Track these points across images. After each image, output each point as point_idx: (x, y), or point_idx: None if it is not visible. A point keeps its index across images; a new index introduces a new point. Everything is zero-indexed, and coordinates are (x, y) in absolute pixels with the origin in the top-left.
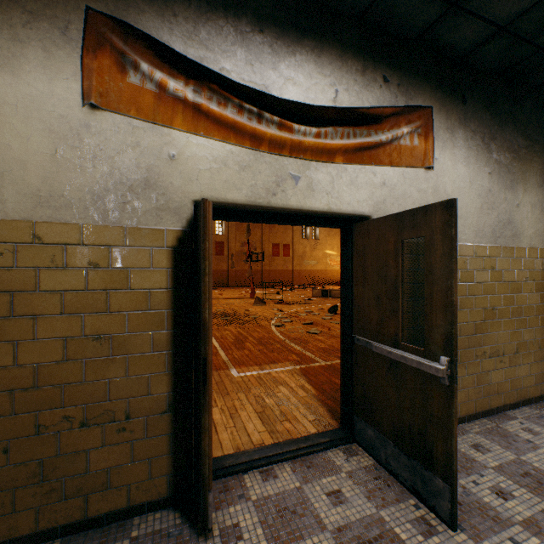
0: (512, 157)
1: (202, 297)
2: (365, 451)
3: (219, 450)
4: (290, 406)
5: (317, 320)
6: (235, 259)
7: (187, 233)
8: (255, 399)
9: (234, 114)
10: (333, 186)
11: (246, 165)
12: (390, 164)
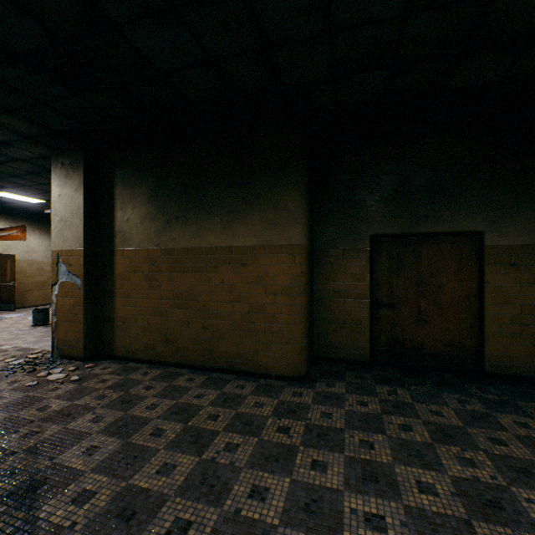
0: None
1: None
2: (0, 310)
3: None
4: None
5: None
6: None
7: None
8: None
9: None
10: None
11: None
12: (10, 240)
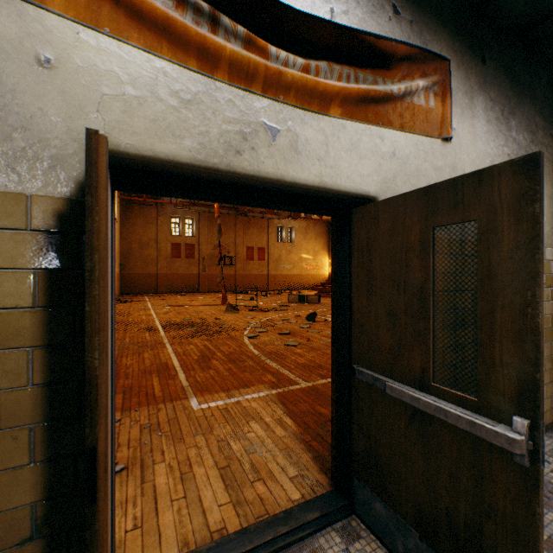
0: (530, 139)
1: (86, 326)
2: (372, 533)
3: (156, 549)
4: (264, 454)
5: (295, 330)
6: (207, 263)
7: (76, 205)
8: (218, 446)
9: (168, 8)
10: (327, 150)
11: (190, 98)
12: (401, 128)
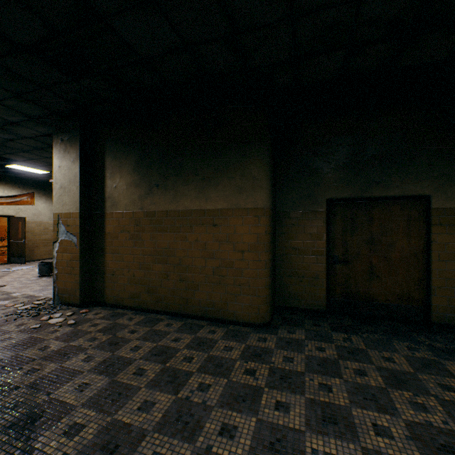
0: None
1: None
2: (13, 263)
3: None
4: None
5: None
6: None
7: None
8: None
9: None
10: (4, 210)
11: None
12: (21, 205)
